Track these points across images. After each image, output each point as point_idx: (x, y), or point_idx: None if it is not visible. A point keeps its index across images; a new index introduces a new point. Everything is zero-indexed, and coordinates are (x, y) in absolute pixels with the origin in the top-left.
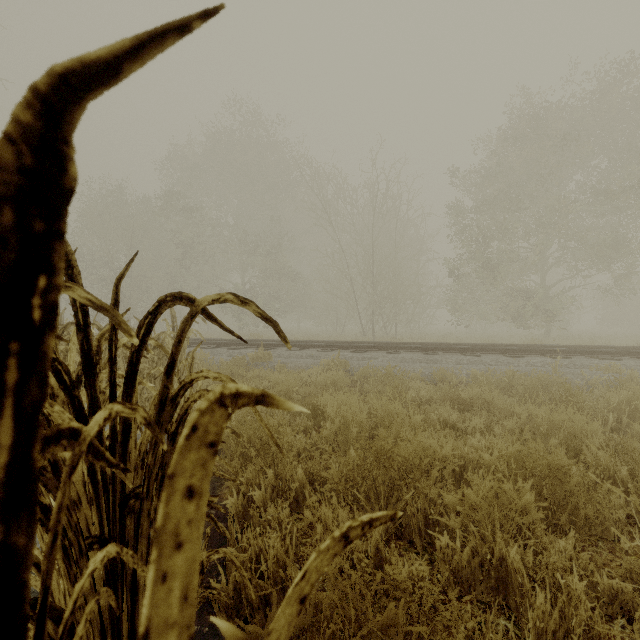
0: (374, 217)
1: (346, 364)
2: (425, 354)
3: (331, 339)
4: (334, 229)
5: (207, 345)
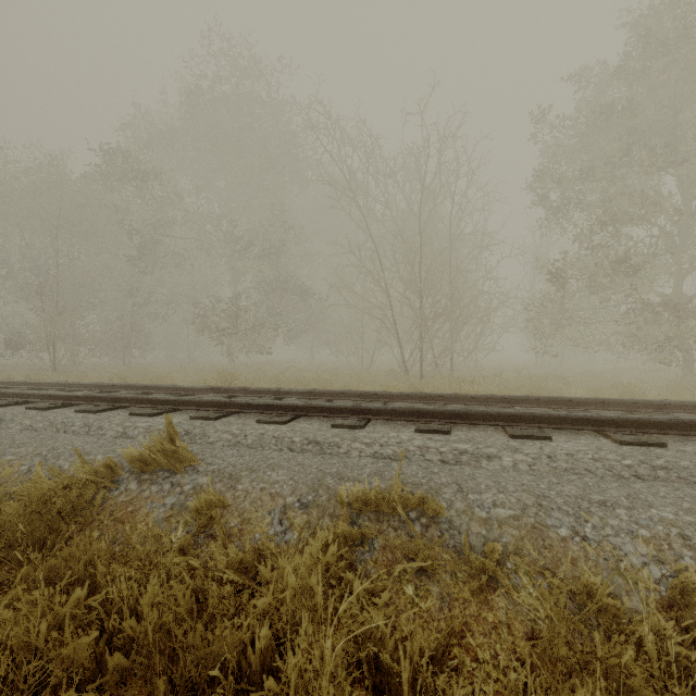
0: (422, 190)
1: (426, 501)
2: (624, 442)
3: (356, 378)
4: (360, 210)
5: (99, 402)
